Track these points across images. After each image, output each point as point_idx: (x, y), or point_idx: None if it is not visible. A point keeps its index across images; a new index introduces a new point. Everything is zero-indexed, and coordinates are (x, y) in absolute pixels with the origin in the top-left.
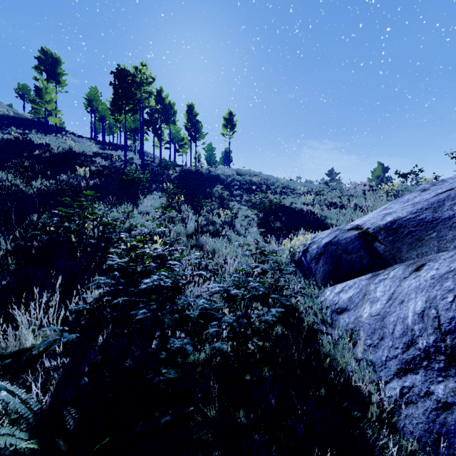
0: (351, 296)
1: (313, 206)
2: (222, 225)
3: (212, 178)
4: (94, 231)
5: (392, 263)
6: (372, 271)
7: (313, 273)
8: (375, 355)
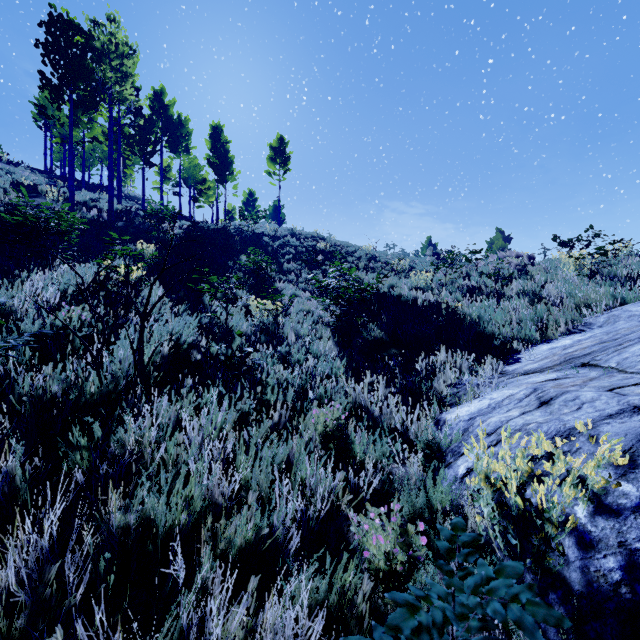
0: None
1: (435, 294)
2: (252, 337)
3: (247, 241)
4: None
5: None
6: None
7: None
8: None
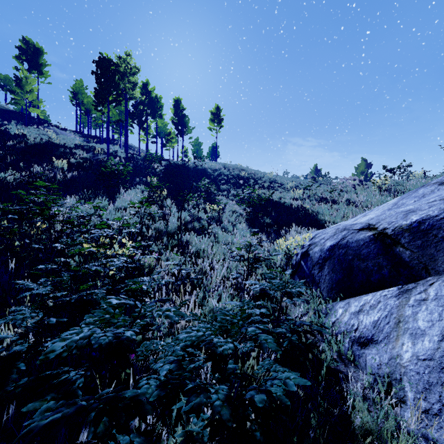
0: (376, 320)
1: (303, 201)
2: (209, 221)
3: (199, 172)
4: (50, 231)
5: (425, 275)
6: (397, 284)
7: (317, 281)
8: (442, 434)
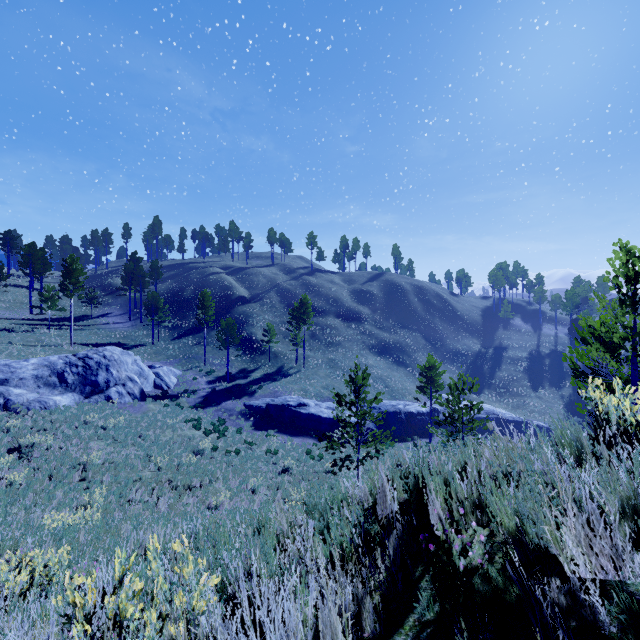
0: None
1: None
2: None
3: None
4: None
5: None
6: None
7: None
8: None
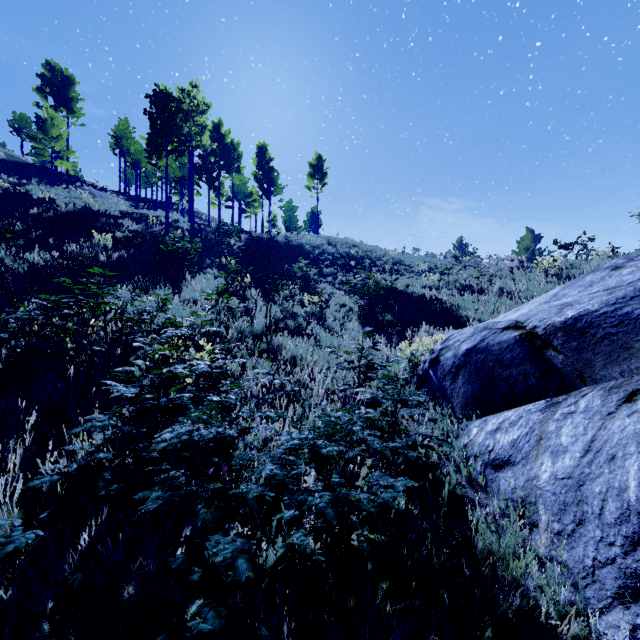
0: (516, 439)
1: (439, 291)
2: (307, 318)
3: (293, 250)
4: (106, 330)
5: (579, 385)
6: (546, 397)
7: (448, 396)
8: (572, 555)
